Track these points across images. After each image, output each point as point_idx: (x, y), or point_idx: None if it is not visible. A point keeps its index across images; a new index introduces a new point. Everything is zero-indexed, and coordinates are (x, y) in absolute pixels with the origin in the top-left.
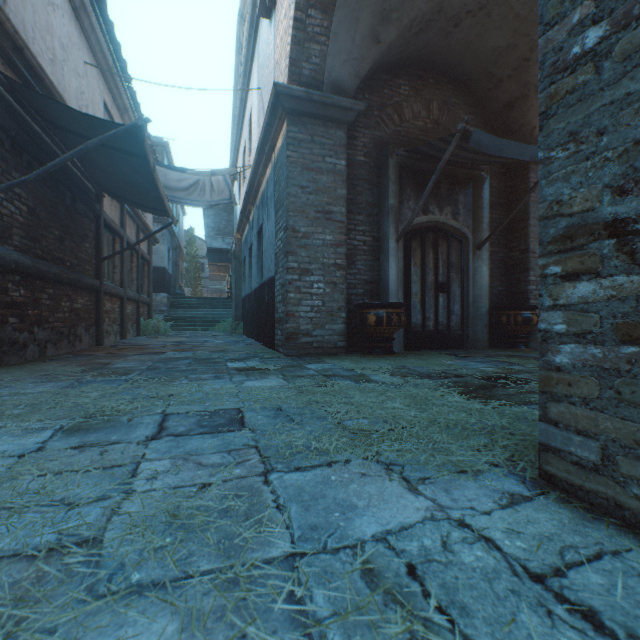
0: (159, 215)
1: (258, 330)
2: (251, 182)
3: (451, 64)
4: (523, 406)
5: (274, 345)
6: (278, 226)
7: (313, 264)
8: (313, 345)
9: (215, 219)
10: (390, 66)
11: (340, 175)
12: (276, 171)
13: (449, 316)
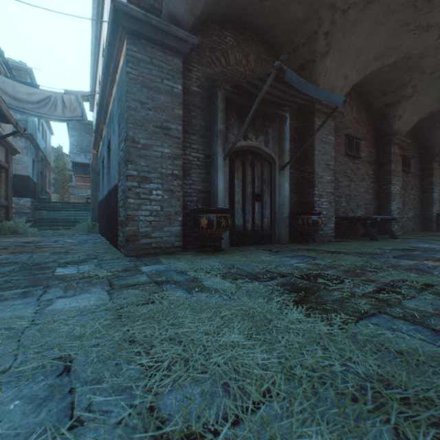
0: (2, 122)
1: (107, 230)
2: (100, 102)
3: (264, 27)
4: (367, 323)
5: (118, 245)
6: (120, 138)
7: (152, 173)
8: (152, 245)
9: (78, 139)
10: (219, 18)
11: (177, 97)
12: (119, 89)
13: (262, 219)
